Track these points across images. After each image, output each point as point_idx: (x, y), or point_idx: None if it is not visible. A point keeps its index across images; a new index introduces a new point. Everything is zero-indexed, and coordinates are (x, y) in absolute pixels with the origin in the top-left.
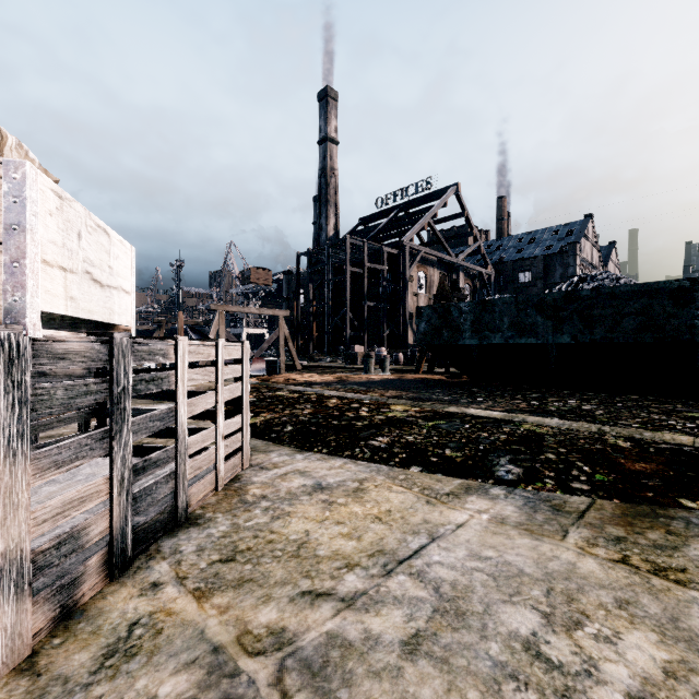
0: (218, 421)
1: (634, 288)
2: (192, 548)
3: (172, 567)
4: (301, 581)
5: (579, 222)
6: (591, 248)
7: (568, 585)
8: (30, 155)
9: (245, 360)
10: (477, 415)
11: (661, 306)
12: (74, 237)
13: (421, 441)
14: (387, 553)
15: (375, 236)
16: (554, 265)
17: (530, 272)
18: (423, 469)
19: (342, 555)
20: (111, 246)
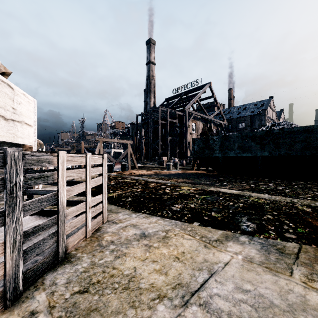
0: (87, 198)
1: (301, 129)
2: (63, 281)
3: (47, 297)
4: (129, 311)
5: (266, 100)
6: (272, 112)
7: (306, 317)
8: None
9: (104, 165)
10: (225, 192)
11: (315, 137)
12: None
13: (198, 207)
14: (183, 286)
15: (172, 106)
16: (255, 120)
17: (244, 123)
18: (200, 223)
19: (155, 287)
20: (15, 95)
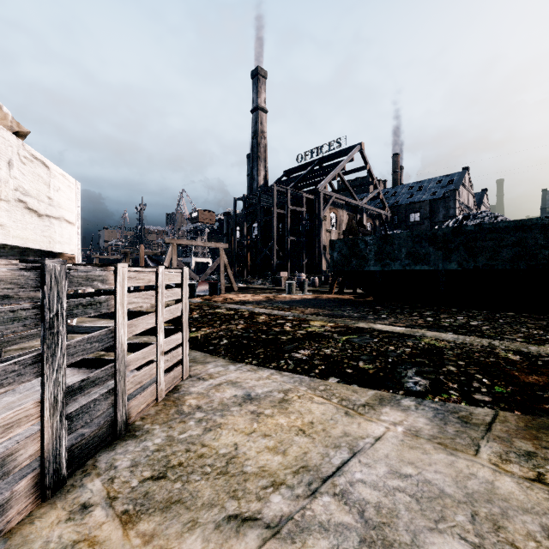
0: (159, 339)
1: (510, 224)
2: (127, 463)
3: (104, 485)
4: (228, 503)
5: (458, 173)
6: (467, 194)
7: (491, 509)
8: (3, 110)
9: (184, 285)
10: (383, 330)
11: (534, 239)
12: (3, 165)
13: (337, 354)
14: (311, 469)
15: (296, 185)
16: (438, 208)
17: (419, 213)
18: (340, 380)
19: (268, 471)
20: (52, 178)
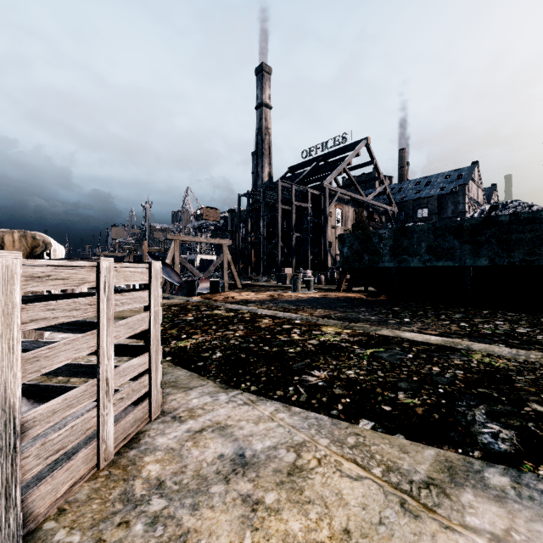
0: (102, 370)
1: None
2: None
3: None
4: None
5: (467, 168)
6: (477, 189)
7: None
8: None
9: (153, 286)
10: (414, 340)
11: None
12: None
13: (364, 379)
14: None
15: (301, 181)
16: (446, 203)
17: (426, 209)
18: (376, 424)
19: None
20: None
